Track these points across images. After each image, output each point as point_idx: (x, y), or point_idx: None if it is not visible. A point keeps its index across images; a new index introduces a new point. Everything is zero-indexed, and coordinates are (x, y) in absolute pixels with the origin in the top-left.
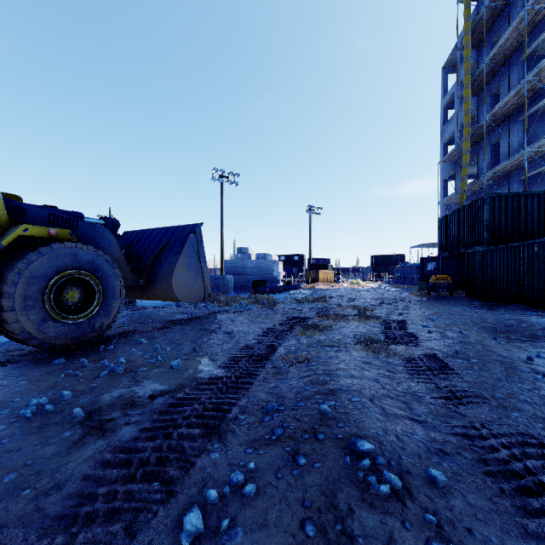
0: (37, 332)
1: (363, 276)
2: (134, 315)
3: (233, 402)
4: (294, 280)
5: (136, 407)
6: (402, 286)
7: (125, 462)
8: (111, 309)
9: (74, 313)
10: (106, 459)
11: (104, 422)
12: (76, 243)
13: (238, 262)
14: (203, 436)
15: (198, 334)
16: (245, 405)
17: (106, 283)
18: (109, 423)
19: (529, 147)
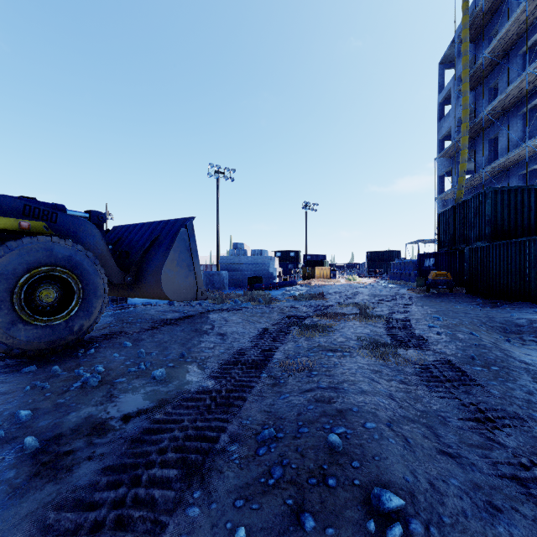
0: (5, 337)
1: (358, 272)
2: (123, 314)
3: (222, 426)
4: (290, 276)
5: (105, 433)
6: (399, 282)
7: (72, 526)
8: (92, 309)
9: (50, 314)
10: (48, 520)
11: (61, 456)
12: (51, 236)
13: (234, 258)
14: (181, 479)
15: (189, 335)
16: (236, 430)
17: (87, 280)
18: (67, 457)
19: (530, 141)
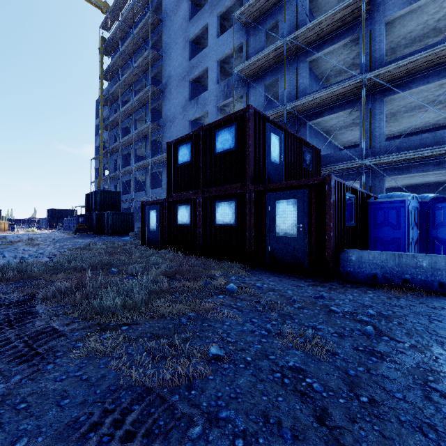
0: None
1: (39, 226)
2: None
3: None
4: None
5: None
6: (67, 231)
7: None
8: None
9: None
10: None
11: None
12: None
13: None
14: None
15: None
16: None
17: None
18: None
19: (121, 171)
